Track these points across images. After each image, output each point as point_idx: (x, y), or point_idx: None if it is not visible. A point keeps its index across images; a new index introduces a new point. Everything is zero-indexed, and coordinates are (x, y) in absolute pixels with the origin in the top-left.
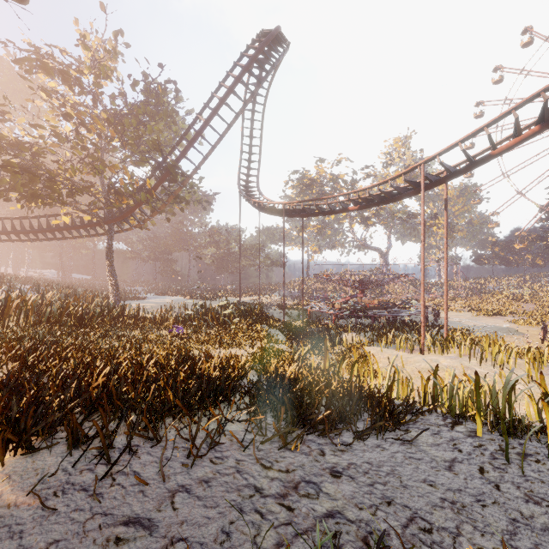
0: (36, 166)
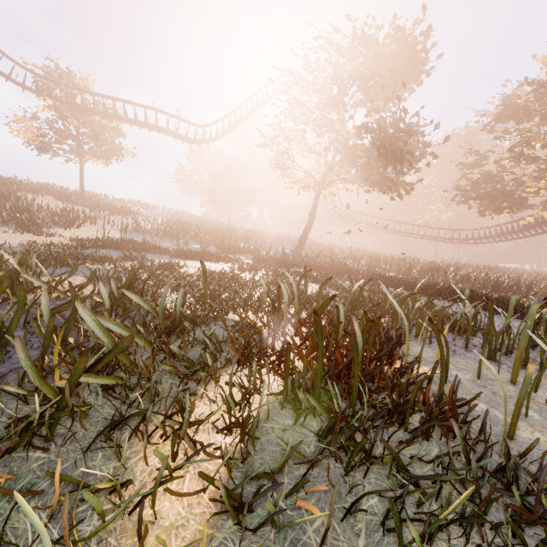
0: (502, 187)
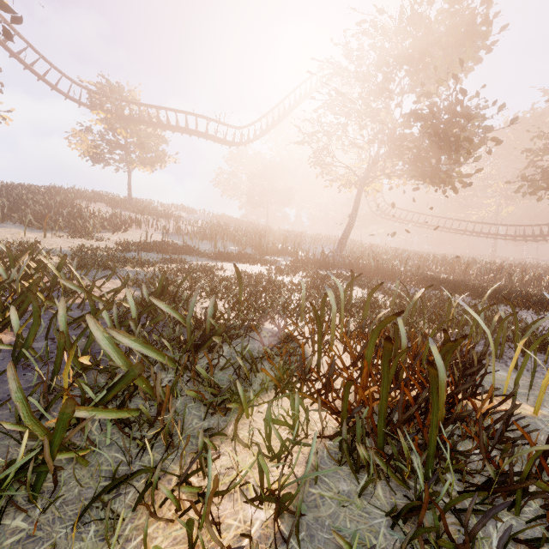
0: None
